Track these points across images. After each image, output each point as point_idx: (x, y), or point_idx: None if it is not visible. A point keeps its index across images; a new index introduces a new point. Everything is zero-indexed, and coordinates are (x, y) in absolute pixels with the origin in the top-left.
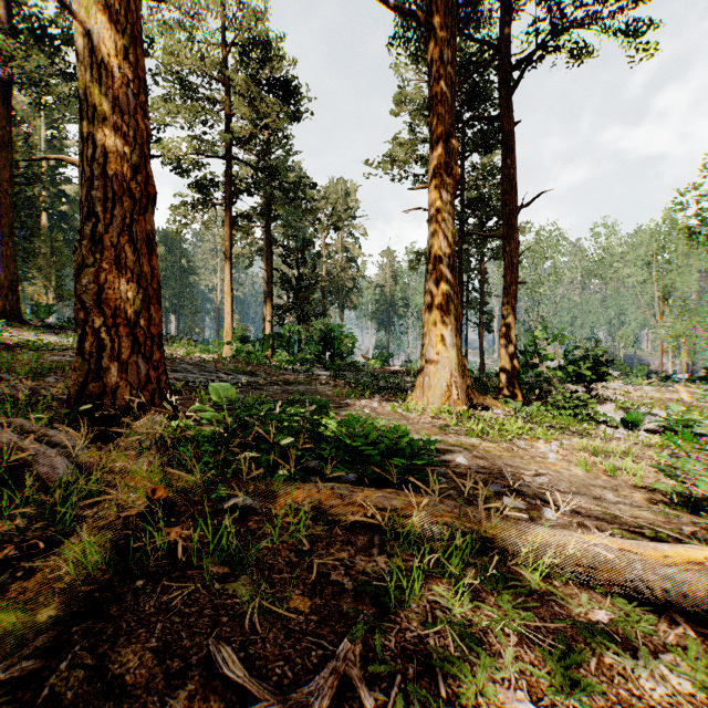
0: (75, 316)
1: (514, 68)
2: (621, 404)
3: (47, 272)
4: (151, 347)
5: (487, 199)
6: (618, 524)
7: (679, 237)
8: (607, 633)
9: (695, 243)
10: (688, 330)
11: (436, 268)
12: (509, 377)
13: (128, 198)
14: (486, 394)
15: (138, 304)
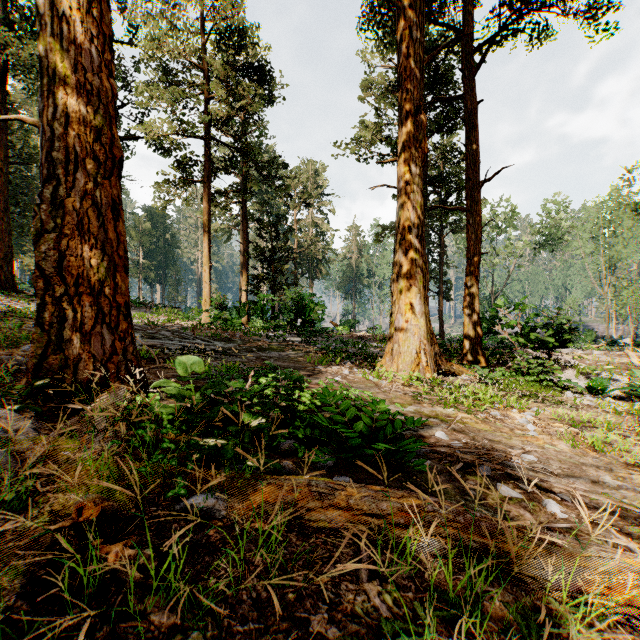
0: (35, 285)
1: (478, 48)
2: (581, 369)
3: None
4: (116, 317)
5: (448, 176)
6: (632, 519)
7: (625, 212)
8: None
9: None
10: (635, 298)
11: (405, 238)
12: (472, 344)
13: (92, 160)
14: (449, 359)
15: (103, 272)
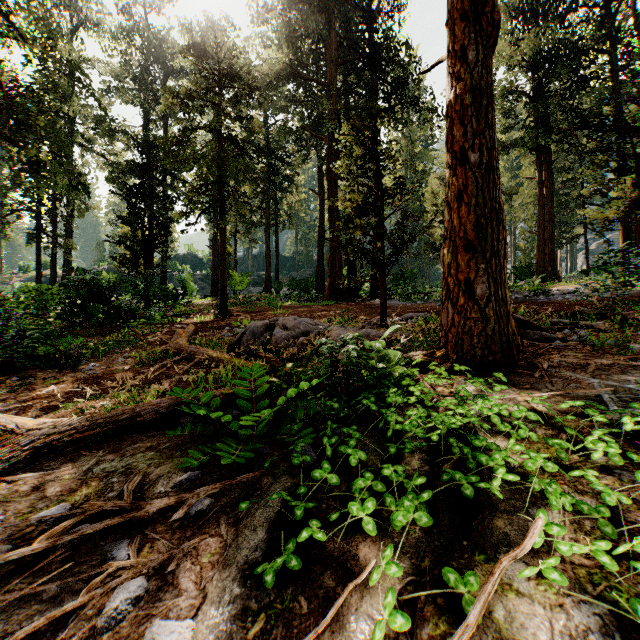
0: None
1: None
2: None
3: None
4: (457, 294)
5: None
6: None
7: None
8: None
9: None
10: None
11: None
12: None
13: (448, 169)
14: None
15: (450, 257)
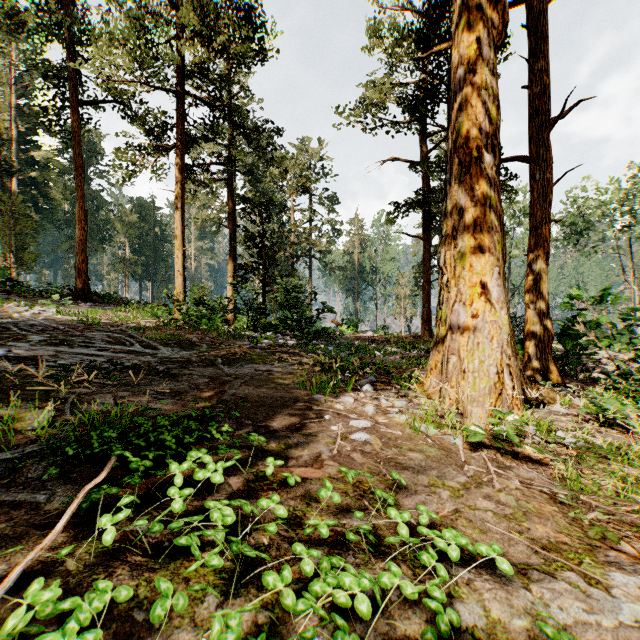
0: None
1: None
2: None
3: (6, 235)
4: None
5: None
6: None
7: None
8: None
9: None
10: None
11: (471, 170)
12: (540, 350)
13: None
14: None
15: None
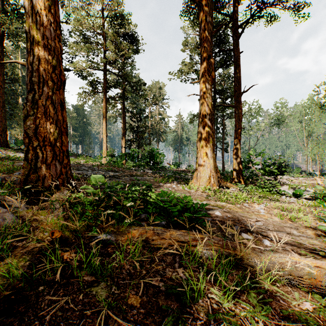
0: (24, 141)
1: (240, 26)
2: (291, 186)
3: (21, 124)
4: (62, 157)
5: (226, 89)
6: (303, 248)
7: (315, 108)
8: (314, 318)
9: (323, 110)
10: (320, 151)
11: (203, 120)
12: (237, 173)
13: (51, 82)
14: (226, 181)
15: (56, 135)
